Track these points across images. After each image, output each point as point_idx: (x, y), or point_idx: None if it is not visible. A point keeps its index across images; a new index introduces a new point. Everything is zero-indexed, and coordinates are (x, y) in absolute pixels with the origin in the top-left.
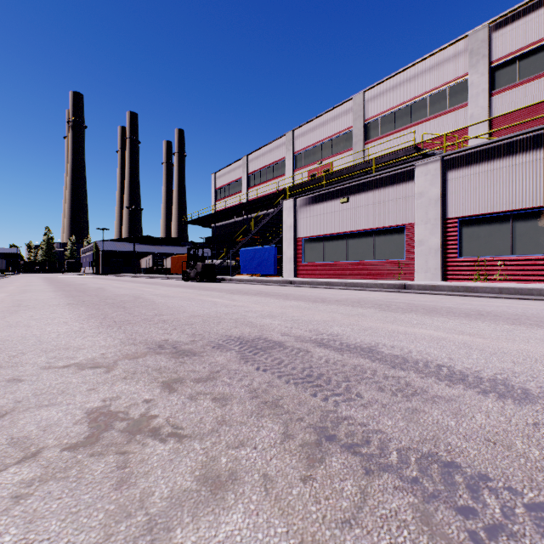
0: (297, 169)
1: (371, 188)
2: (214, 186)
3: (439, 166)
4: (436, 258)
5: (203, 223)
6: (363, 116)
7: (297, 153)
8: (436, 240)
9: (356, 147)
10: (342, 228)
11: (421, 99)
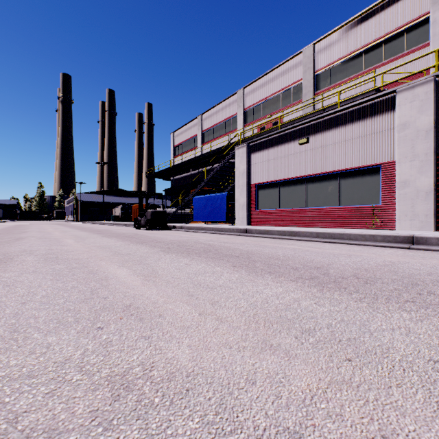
0: (248, 124)
1: (336, 125)
2: (173, 144)
3: (431, 88)
4: (427, 202)
5: (163, 177)
6: (313, 67)
7: (247, 109)
8: (427, 179)
9: (306, 98)
10: (301, 171)
11: (374, 44)
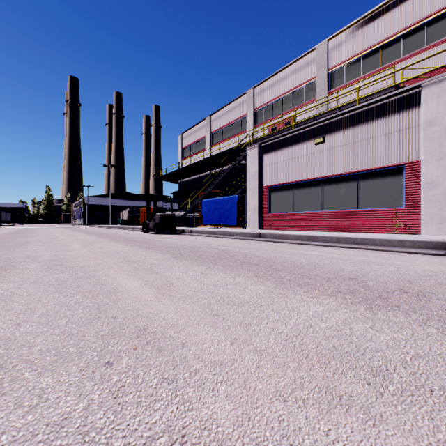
0: (258, 124)
1: (355, 123)
2: (181, 146)
3: None
4: None
5: (171, 180)
6: (326, 65)
7: (257, 109)
8: None
9: (319, 97)
10: (316, 173)
11: (393, 39)
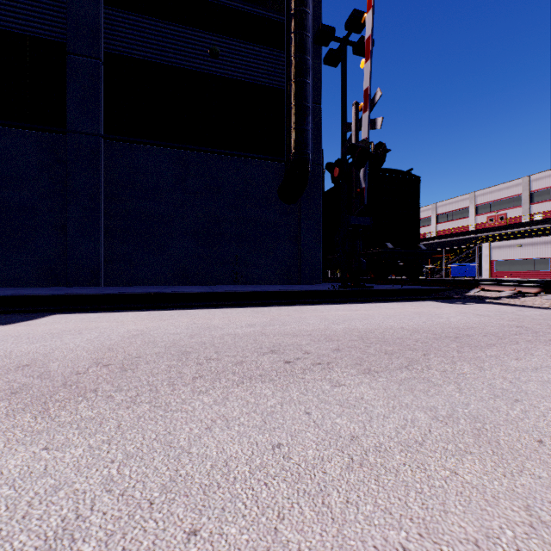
0: (478, 215)
1: (533, 242)
2: None
3: None
4: None
5: None
6: (528, 189)
7: (478, 205)
8: None
9: (523, 206)
10: (518, 257)
11: None
